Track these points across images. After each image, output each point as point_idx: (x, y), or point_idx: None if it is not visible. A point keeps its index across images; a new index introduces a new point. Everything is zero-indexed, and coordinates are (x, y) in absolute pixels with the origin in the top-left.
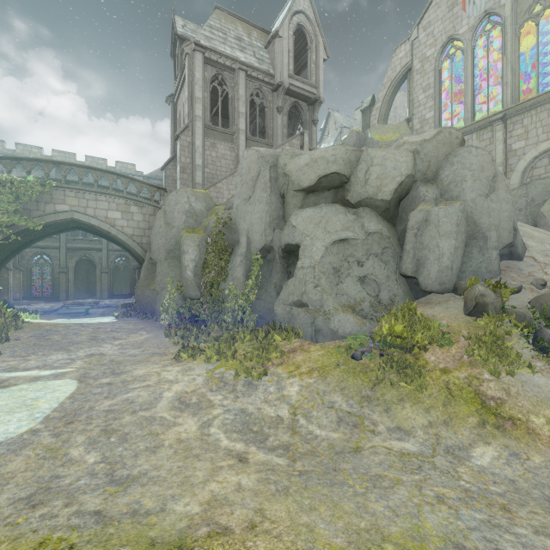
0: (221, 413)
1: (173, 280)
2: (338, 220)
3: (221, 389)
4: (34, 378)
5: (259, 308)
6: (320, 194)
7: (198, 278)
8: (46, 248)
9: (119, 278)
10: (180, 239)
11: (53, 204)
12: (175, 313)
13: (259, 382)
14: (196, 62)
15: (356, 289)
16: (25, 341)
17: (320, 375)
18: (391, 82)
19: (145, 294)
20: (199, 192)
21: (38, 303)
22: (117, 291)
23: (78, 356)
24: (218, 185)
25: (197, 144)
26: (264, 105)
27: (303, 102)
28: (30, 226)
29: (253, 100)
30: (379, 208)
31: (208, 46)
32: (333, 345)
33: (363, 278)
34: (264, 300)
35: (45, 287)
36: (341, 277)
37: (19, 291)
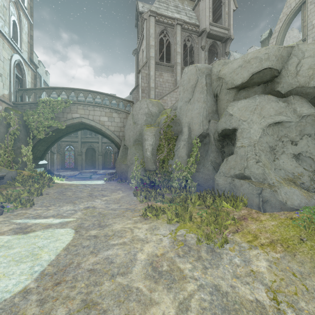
0: (195, 290)
1: (138, 158)
2: (271, 107)
3: (187, 255)
4: (48, 225)
5: (197, 178)
6: (250, 89)
7: (154, 156)
8: (72, 142)
9: (108, 158)
10: (142, 131)
11: (71, 114)
12: (139, 179)
13: (222, 250)
14: (150, 23)
15: (292, 164)
16: (51, 195)
17: (286, 250)
18: (286, 16)
19: (121, 167)
20: (154, 100)
21: (67, 171)
22: (106, 166)
23: (79, 208)
24: (164, 98)
25: (151, 74)
26: (192, 46)
27: (218, 41)
28: (59, 126)
29: (184, 46)
30: (309, 95)
31: (157, 12)
32: (283, 216)
33: (297, 155)
34: (202, 172)
35: (71, 163)
36: (276, 154)
37: (59, 165)
